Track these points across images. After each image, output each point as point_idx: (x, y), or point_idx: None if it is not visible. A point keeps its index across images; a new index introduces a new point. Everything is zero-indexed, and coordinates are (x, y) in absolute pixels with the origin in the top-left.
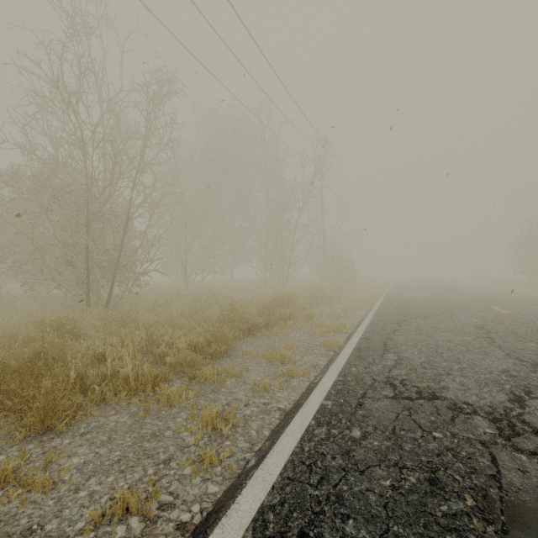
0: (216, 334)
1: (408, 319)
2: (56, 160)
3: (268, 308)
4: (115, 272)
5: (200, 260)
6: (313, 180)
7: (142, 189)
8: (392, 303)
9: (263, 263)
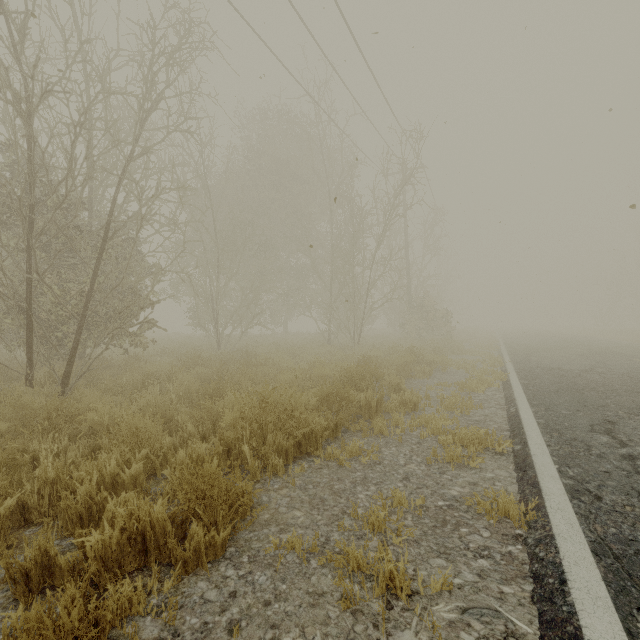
0: (206, 491)
1: (618, 420)
2: (6, 150)
3: (337, 393)
4: (80, 325)
5: (238, 307)
6: (398, 192)
7: (145, 200)
8: (538, 374)
9: (326, 312)
